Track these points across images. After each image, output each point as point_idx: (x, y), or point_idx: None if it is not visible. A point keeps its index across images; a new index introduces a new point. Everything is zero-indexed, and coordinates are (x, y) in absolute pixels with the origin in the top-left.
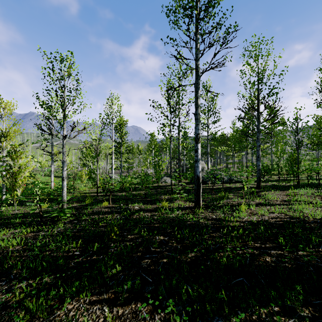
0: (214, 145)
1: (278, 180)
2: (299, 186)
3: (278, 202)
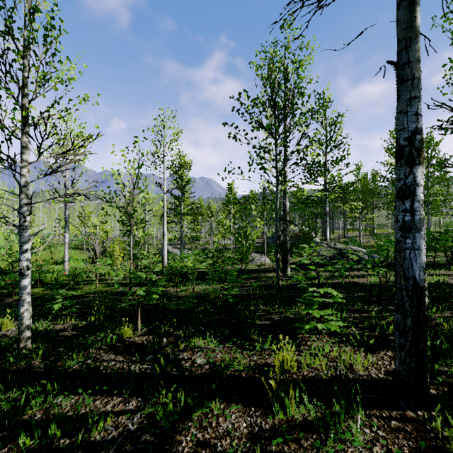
0: None
1: None
2: None
3: None
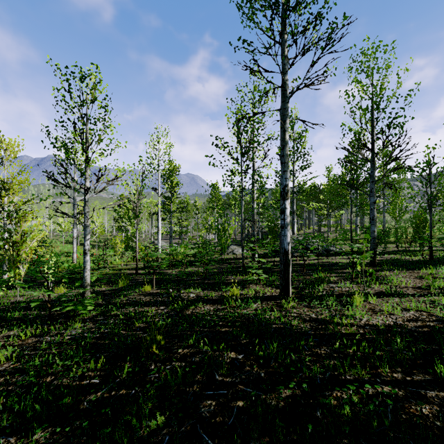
0: (301, 200)
1: (398, 252)
2: (433, 262)
3: (410, 289)
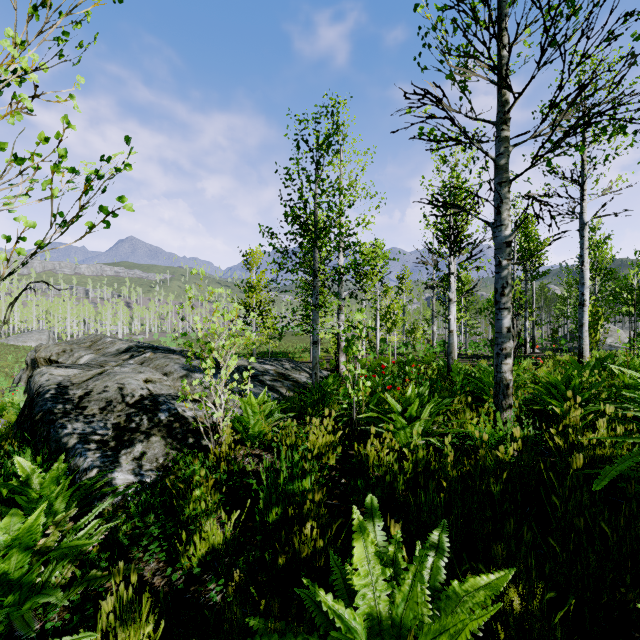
0: None
1: None
2: None
3: None
